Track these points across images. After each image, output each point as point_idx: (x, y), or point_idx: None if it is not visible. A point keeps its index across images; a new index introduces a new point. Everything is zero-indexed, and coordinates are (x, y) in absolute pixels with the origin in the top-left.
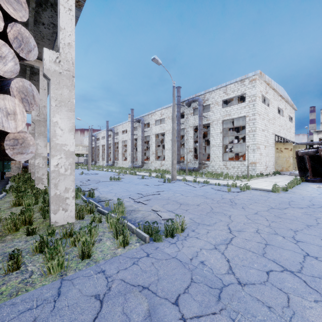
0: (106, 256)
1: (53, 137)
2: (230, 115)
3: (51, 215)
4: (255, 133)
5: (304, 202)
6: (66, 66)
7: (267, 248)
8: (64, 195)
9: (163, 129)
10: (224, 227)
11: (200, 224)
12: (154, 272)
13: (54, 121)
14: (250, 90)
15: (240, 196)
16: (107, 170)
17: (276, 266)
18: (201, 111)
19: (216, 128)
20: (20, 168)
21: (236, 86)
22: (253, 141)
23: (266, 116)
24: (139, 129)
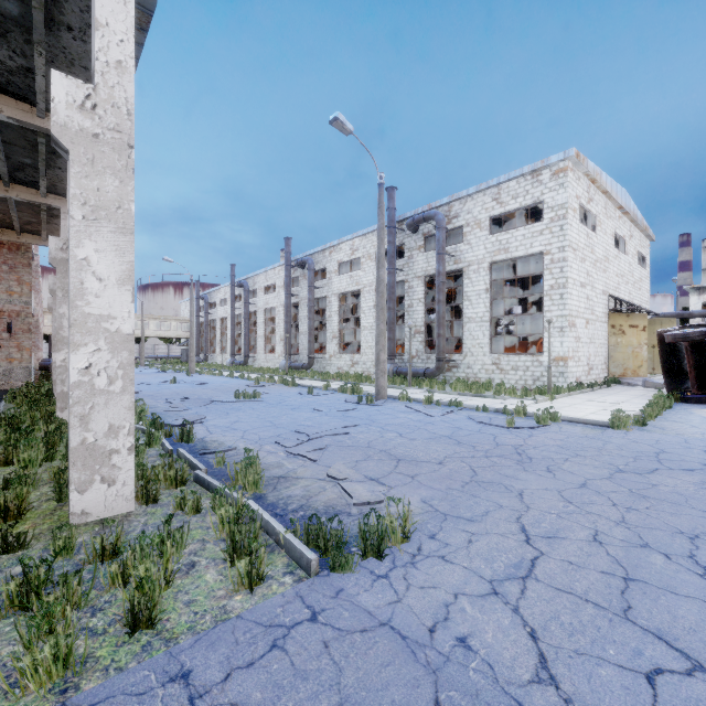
0: (201, 621)
1: (76, 297)
2: (507, 251)
3: (70, 496)
4: (565, 290)
5: (693, 453)
6: (112, 118)
7: (632, 593)
8: (107, 444)
9: (357, 282)
10: (509, 525)
11: (450, 517)
12: (328, 679)
13: (79, 256)
14: (554, 195)
15: (537, 440)
16: (231, 374)
17: (671, 656)
18: (442, 243)
19: (475, 279)
20: (35, 371)
21: (521, 185)
22: (560, 309)
23: (590, 253)
24: (303, 282)
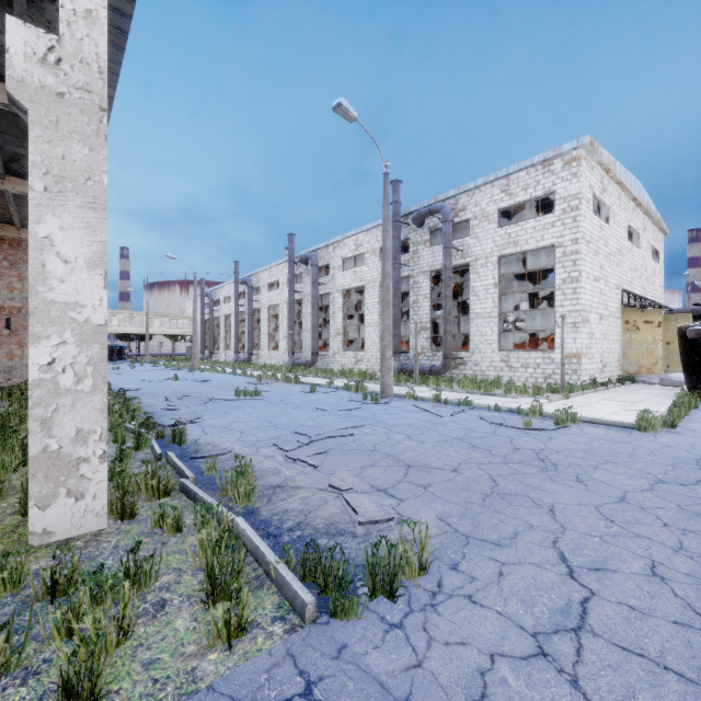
0: (160, 695)
1: (36, 281)
2: (517, 244)
3: (29, 513)
4: (578, 284)
5: None
6: (80, 76)
7: None
8: (74, 452)
9: (361, 278)
10: (545, 551)
11: (473, 540)
12: None
13: (39, 234)
14: (567, 185)
15: (559, 443)
16: (234, 371)
17: None
18: (449, 237)
19: (483, 274)
20: None
21: (531, 175)
22: (573, 303)
23: (604, 246)
24: (307, 278)
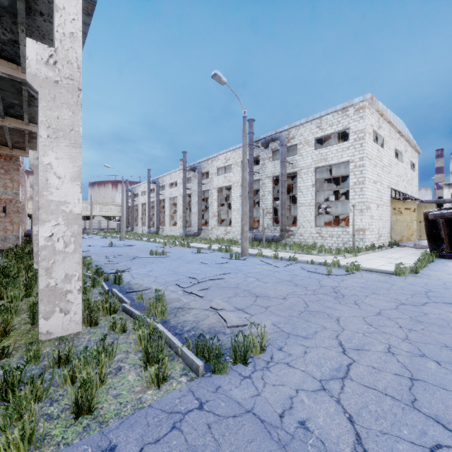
0: (124, 409)
1: (43, 189)
2: (326, 160)
3: (39, 321)
4: (363, 185)
5: (449, 292)
6: (67, 71)
7: (416, 389)
8: (64, 287)
9: (229, 180)
10: (331, 341)
11: (292, 336)
12: None
13: (45, 162)
14: (357, 124)
15: (347, 283)
16: (148, 239)
17: (446, 435)
18: (284, 155)
19: (305, 178)
20: (21, 237)
21: (335, 117)
22: (360, 197)
23: (379, 161)
24: (194, 180)
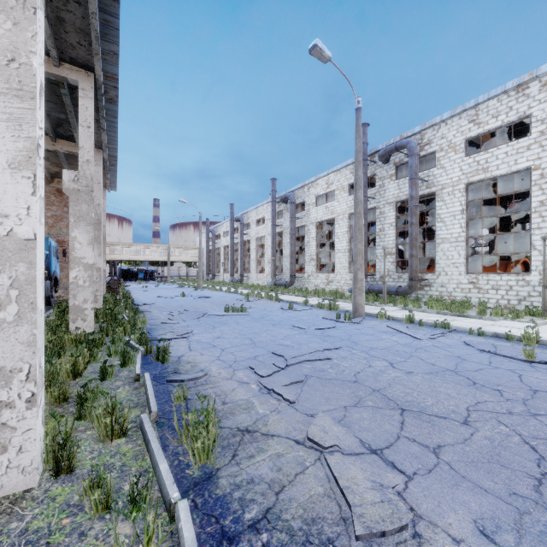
0: None
1: None
2: (486, 170)
3: None
4: None
5: None
6: None
7: None
8: None
9: (332, 211)
10: None
11: None
12: None
13: None
14: (545, 106)
15: None
16: (228, 290)
17: None
18: (415, 169)
19: (449, 201)
20: None
21: (503, 102)
22: None
23: None
24: (286, 214)
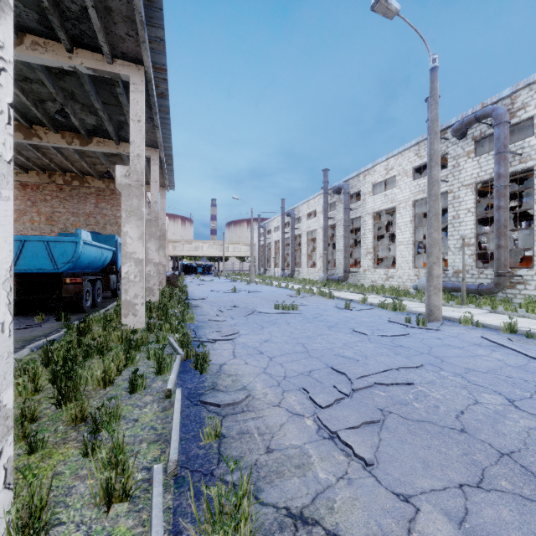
0: None
1: None
2: None
3: None
4: None
5: None
6: None
7: None
8: None
9: (392, 199)
10: None
11: None
12: None
13: None
14: None
15: None
16: (279, 285)
17: None
18: (504, 140)
19: None
20: None
21: None
22: None
23: None
24: (339, 206)
